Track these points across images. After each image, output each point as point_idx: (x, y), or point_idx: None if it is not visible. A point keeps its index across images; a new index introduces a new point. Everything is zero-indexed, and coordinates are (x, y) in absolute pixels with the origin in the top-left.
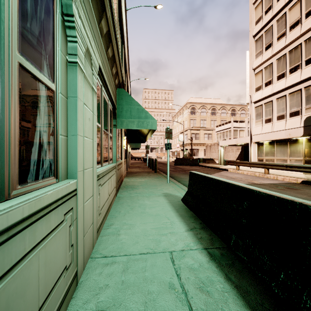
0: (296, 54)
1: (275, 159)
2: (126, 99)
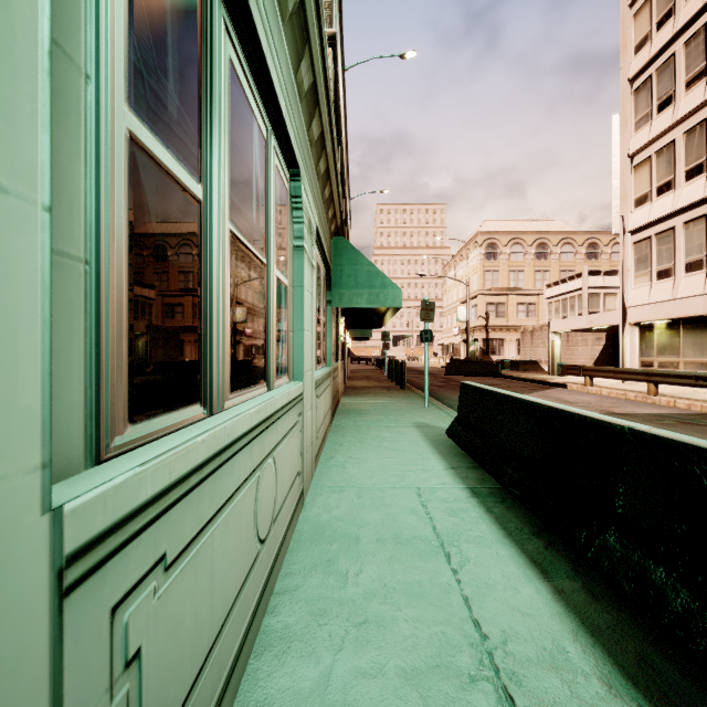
0: None
1: (681, 363)
2: (348, 255)
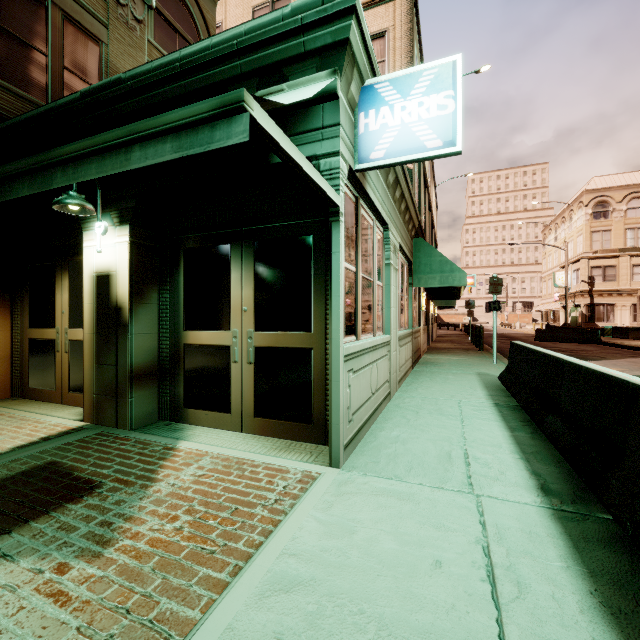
0: None
1: None
2: (424, 250)
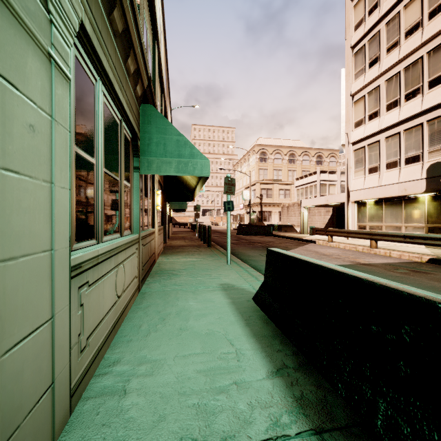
0: (415, 73)
1: (383, 226)
2: (156, 123)
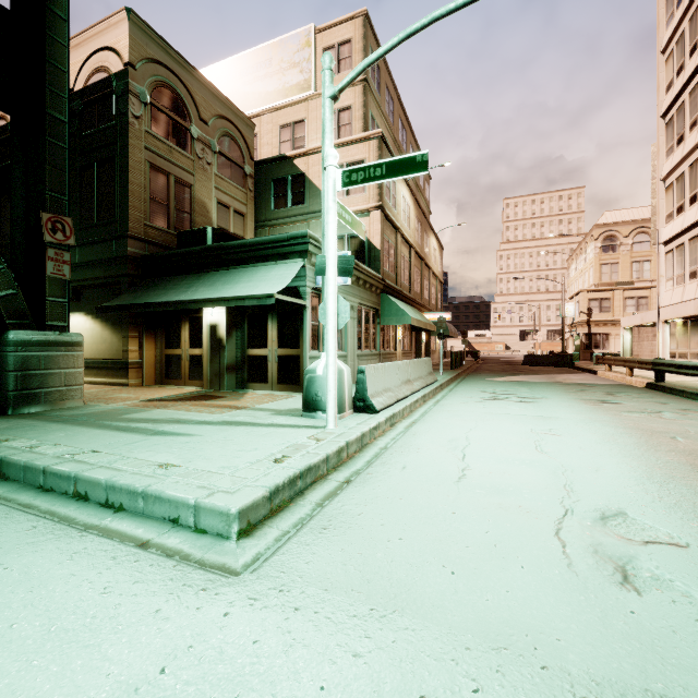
0: None
1: (688, 353)
2: (387, 302)
